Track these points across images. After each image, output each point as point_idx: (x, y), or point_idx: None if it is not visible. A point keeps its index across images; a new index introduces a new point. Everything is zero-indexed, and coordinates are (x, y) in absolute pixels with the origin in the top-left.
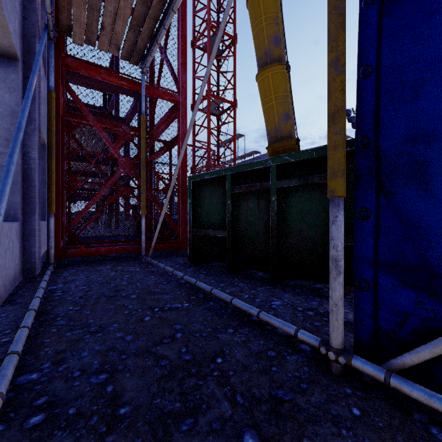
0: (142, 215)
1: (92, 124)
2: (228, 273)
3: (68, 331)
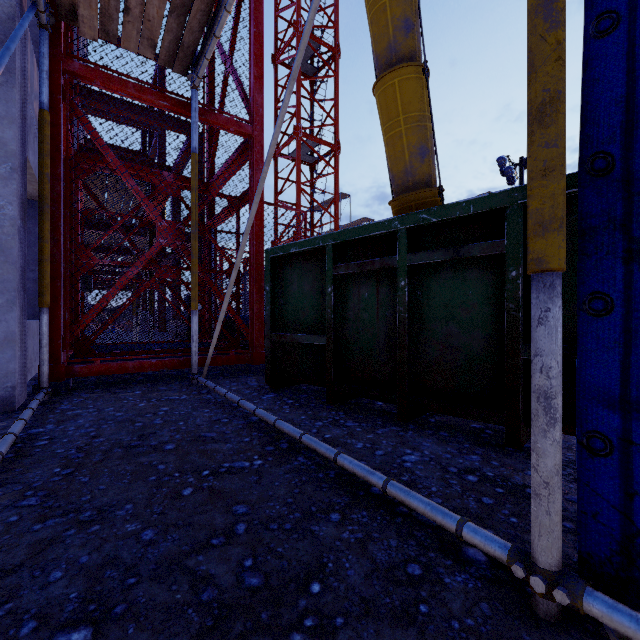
0: (193, 311)
1: (114, 167)
2: (328, 403)
3: (38, 521)
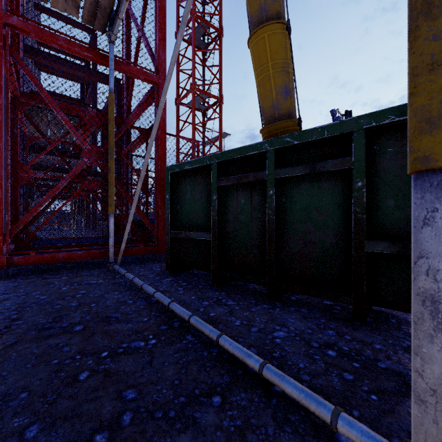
0: (110, 214)
1: (47, 102)
2: (213, 285)
3: None
